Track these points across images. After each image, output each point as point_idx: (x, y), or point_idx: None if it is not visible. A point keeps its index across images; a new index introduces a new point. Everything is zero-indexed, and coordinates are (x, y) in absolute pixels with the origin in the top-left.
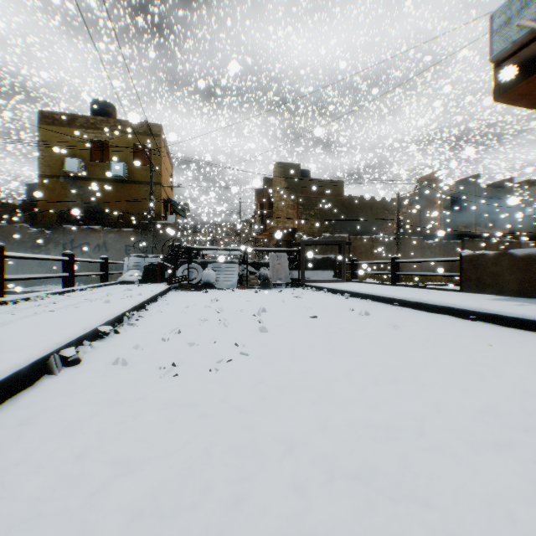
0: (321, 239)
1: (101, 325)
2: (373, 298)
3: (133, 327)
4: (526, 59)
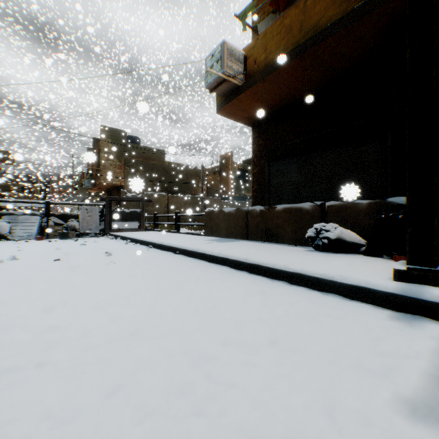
0: (143, 195)
1: None
2: (142, 242)
3: None
4: (225, 92)
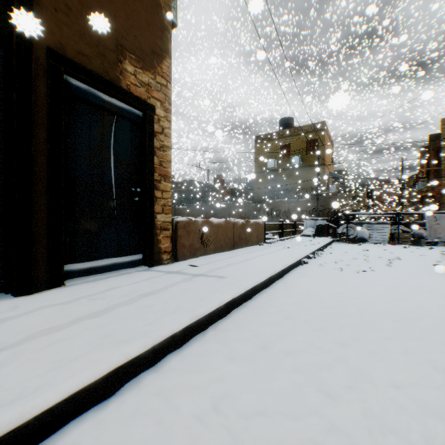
0: None
1: (309, 254)
2: None
3: (319, 257)
4: None
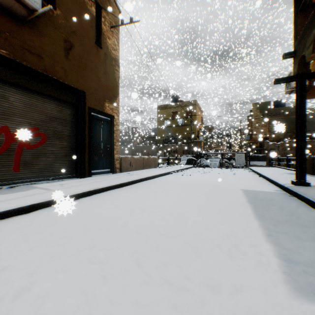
0: (281, 143)
1: (175, 170)
2: (254, 171)
3: (180, 172)
4: None
